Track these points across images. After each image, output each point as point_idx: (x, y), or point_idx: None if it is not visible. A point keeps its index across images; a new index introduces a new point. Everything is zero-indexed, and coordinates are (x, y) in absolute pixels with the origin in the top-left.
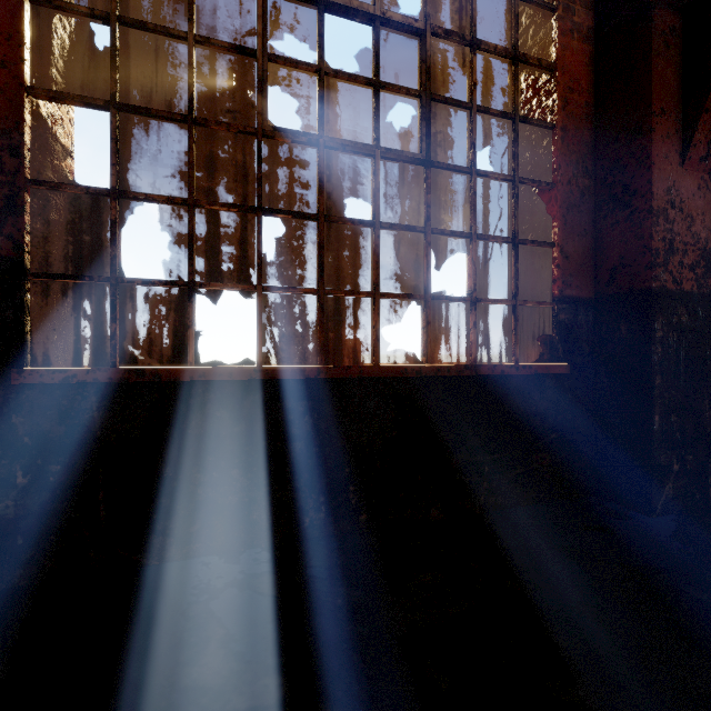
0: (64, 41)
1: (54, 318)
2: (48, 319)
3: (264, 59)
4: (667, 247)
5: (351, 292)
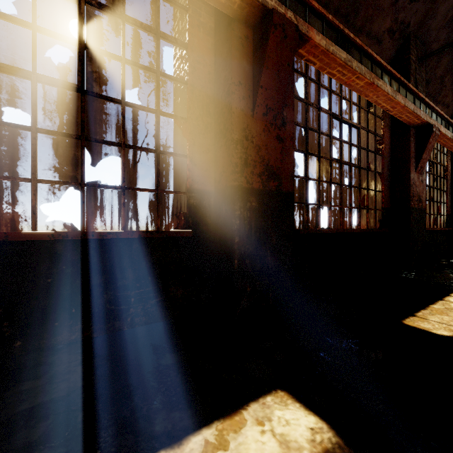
0: None
1: None
2: None
3: None
4: (243, 162)
5: (7, 177)
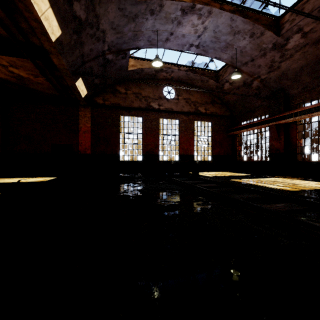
0: (301, 131)
1: (300, 156)
2: (299, 156)
3: (318, 129)
4: None
5: None
